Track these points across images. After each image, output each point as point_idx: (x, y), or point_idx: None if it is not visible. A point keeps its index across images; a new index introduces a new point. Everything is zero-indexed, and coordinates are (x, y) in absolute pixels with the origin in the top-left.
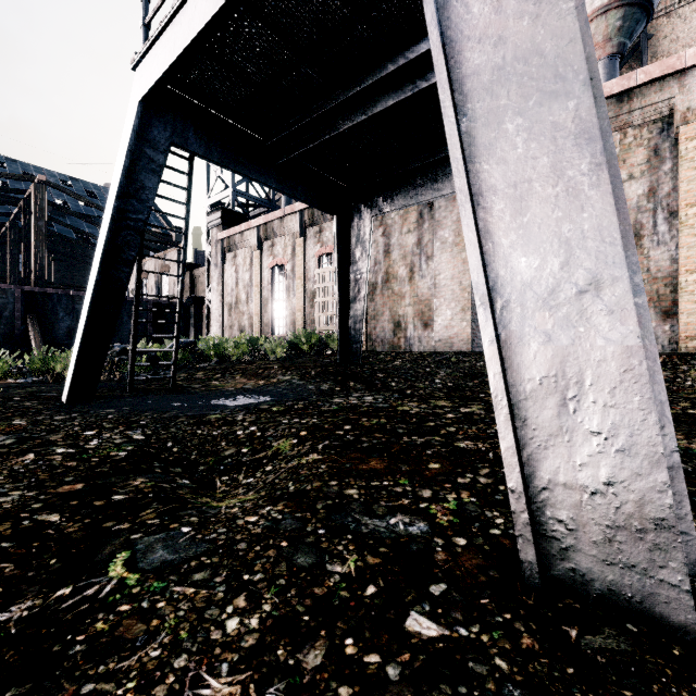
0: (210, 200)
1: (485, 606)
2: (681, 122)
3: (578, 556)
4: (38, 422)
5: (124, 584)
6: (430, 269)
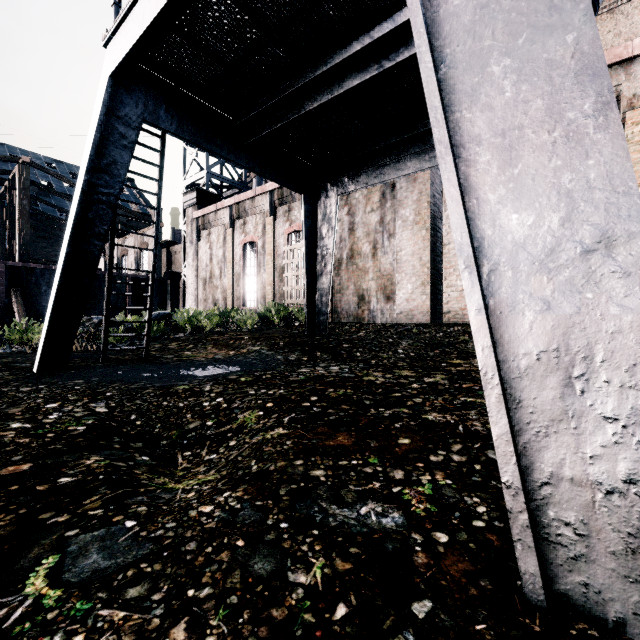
0: (186, 181)
1: (482, 635)
2: (627, 107)
3: (591, 568)
4: (2, 394)
5: (39, 606)
6: (392, 245)
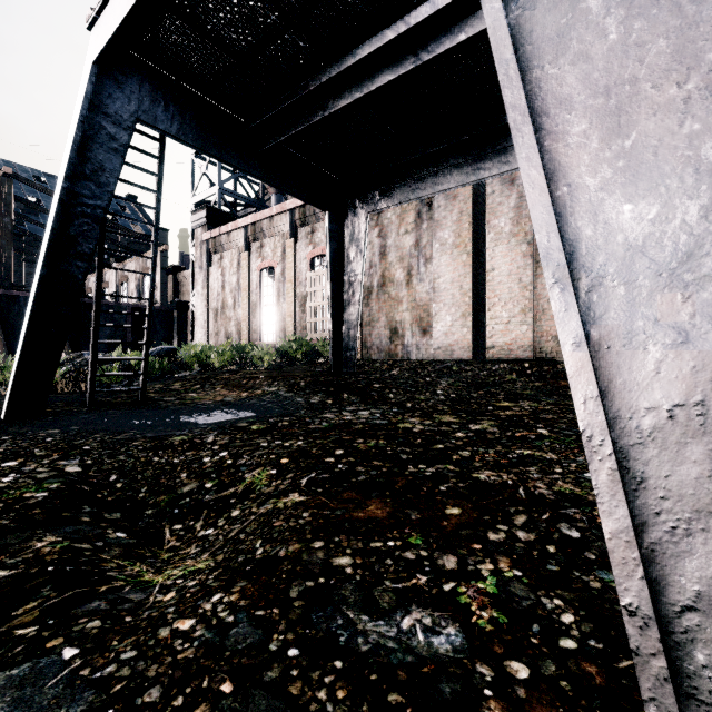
0: (195, 198)
1: None
2: None
3: None
4: None
5: None
6: (428, 272)
